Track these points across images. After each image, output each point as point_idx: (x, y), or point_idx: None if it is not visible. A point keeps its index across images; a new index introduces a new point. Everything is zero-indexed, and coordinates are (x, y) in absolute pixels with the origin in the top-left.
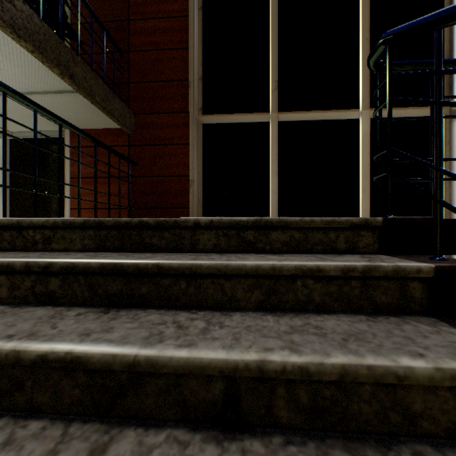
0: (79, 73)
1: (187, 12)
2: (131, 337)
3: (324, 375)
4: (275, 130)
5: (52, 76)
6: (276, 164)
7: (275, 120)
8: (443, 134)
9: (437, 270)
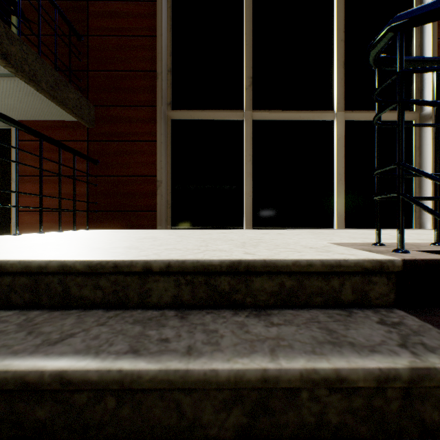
0: (16, 52)
1: None
2: None
3: None
4: (249, 128)
5: None
6: (251, 165)
7: (249, 119)
8: (414, 139)
9: None
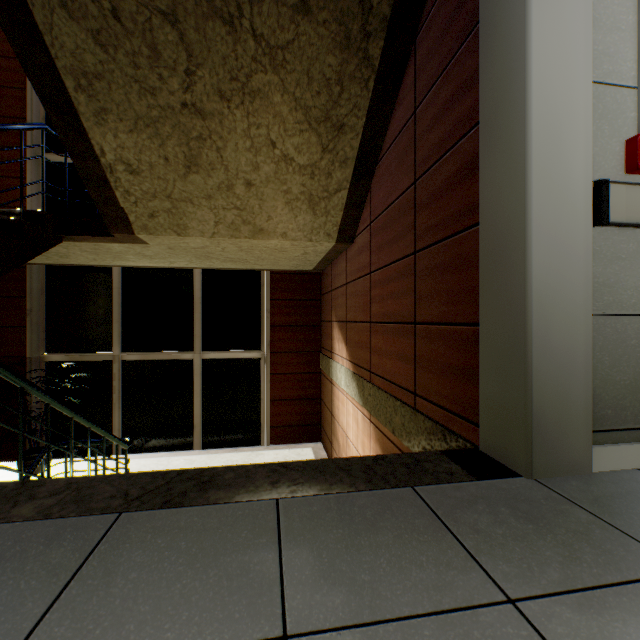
0: None
1: None
2: None
3: None
4: None
5: None
6: None
7: None
8: None
9: None
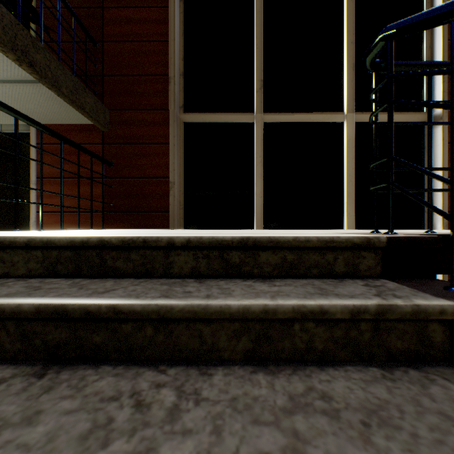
0: (41, 60)
1: (167, 3)
2: (61, 436)
3: None
4: (260, 131)
5: (8, 62)
6: (261, 166)
7: (260, 121)
8: (424, 140)
9: None
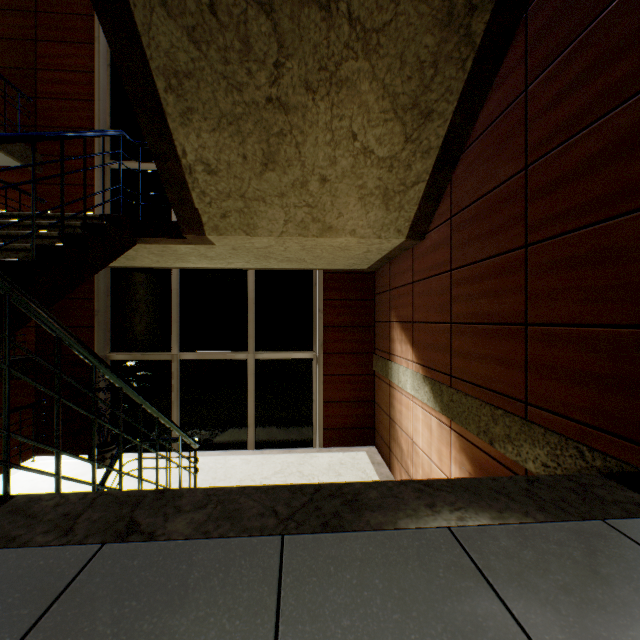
0: None
1: (93, 69)
2: None
3: (4, 233)
4: None
5: None
6: None
7: None
8: None
9: (83, 223)
